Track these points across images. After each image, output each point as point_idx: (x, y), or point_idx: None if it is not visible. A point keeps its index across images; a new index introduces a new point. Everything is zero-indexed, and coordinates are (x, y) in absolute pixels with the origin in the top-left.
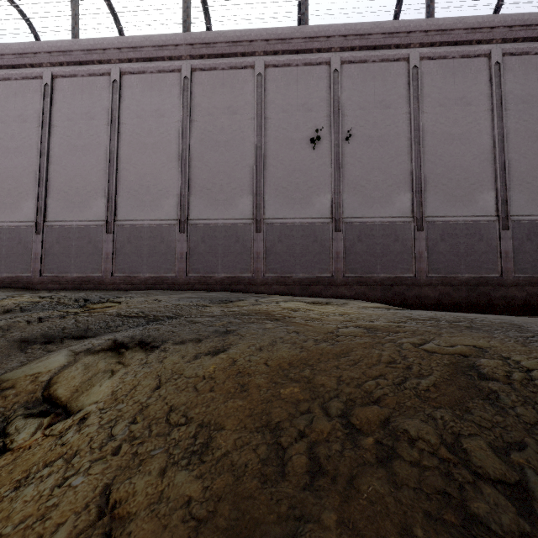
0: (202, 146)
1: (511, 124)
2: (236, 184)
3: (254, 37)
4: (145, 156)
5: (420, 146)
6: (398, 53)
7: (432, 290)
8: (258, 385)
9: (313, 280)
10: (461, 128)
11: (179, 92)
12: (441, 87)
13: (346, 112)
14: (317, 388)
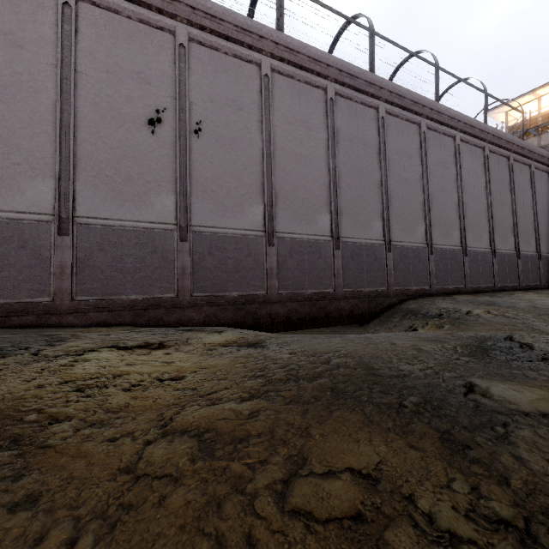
0: None
1: (341, 157)
2: (21, 157)
3: None
4: None
5: (272, 159)
6: (251, 55)
7: (282, 307)
8: None
9: (151, 302)
10: (305, 150)
11: None
12: (289, 106)
13: (195, 100)
14: None
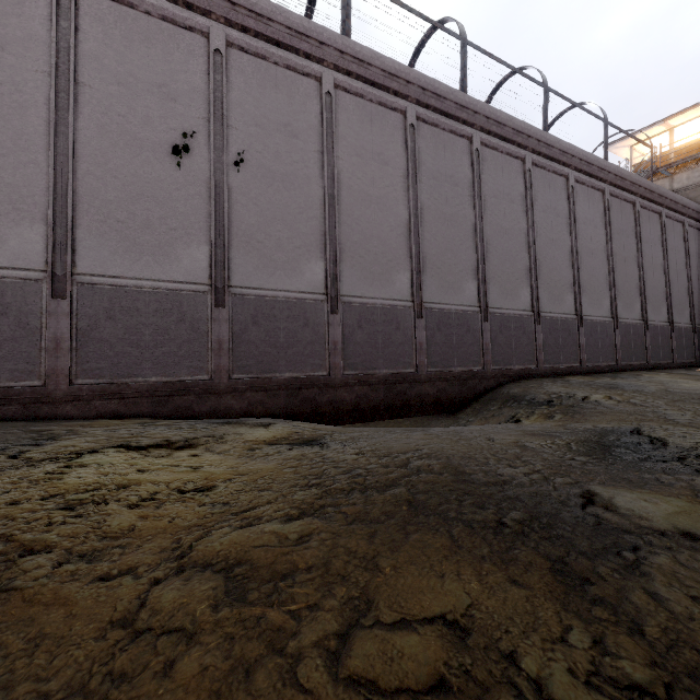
0: None
1: (424, 200)
2: (2, 195)
3: None
4: None
5: (335, 201)
6: (309, 66)
7: (349, 392)
8: None
9: (176, 387)
10: (378, 190)
11: None
12: (359, 133)
13: (236, 123)
14: None
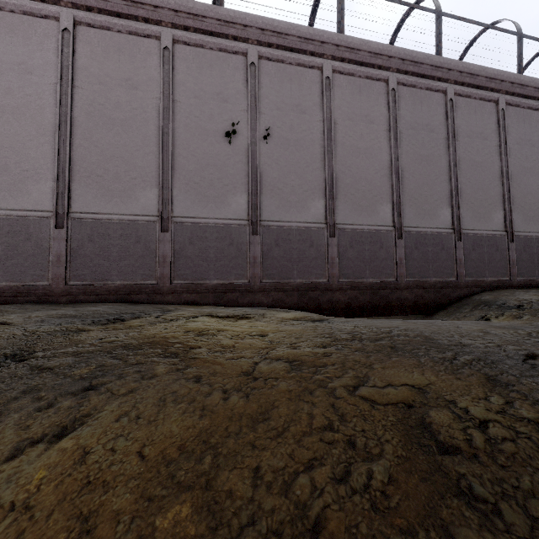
0: (89, 121)
1: (403, 146)
2: (137, 173)
3: (159, 3)
4: (1, 122)
5: (333, 155)
6: (313, 60)
7: (343, 294)
8: (116, 512)
9: (228, 287)
10: (366, 143)
11: (56, 47)
12: (350, 102)
13: (264, 110)
14: (220, 503)
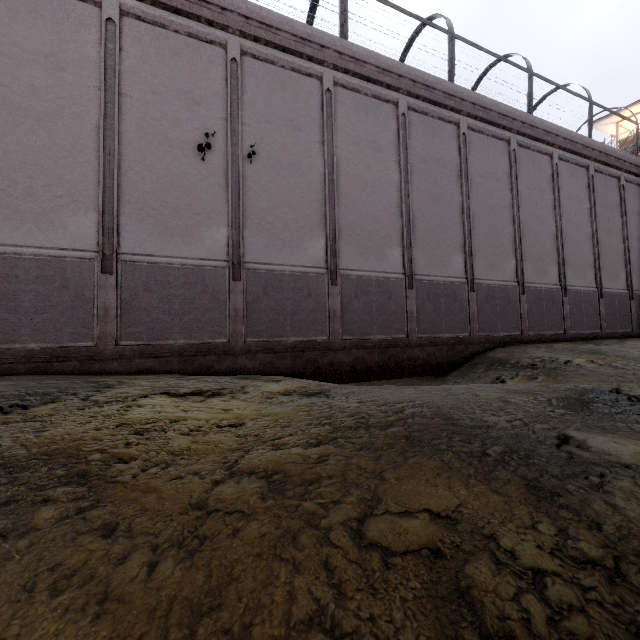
0: None
1: (415, 181)
2: (64, 190)
3: None
4: None
5: (335, 186)
6: (311, 67)
7: (346, 355)
8: None
9: (200, 348)
10: (373, 174)
11: None
12: (355, 124)
13: (249, 121)
14: None
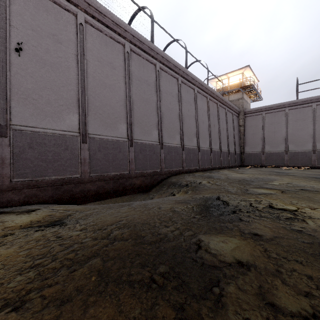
0: None
1: (134, 89)
2: None
3: None
4: None
5: (85, 83)
6: (69, 6)
7: (93, 185)
8: None
9: None
10: (110, 81)
11: None
12: (99, 49)
13: (16, 25)
14: None
